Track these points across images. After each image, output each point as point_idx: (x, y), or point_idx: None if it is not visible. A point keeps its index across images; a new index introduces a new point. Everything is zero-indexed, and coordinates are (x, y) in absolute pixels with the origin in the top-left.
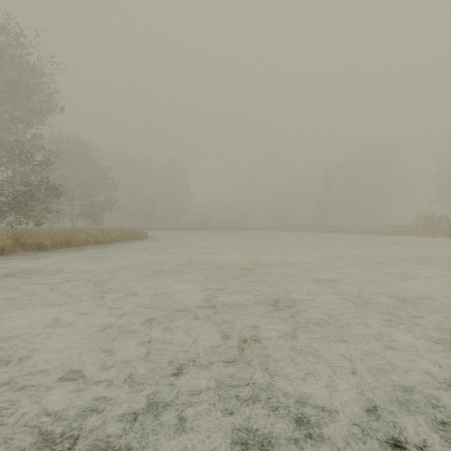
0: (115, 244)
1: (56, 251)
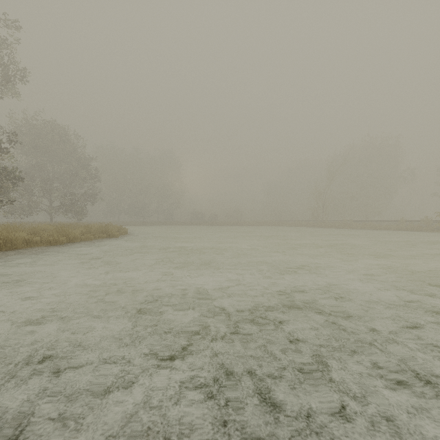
0: (70, 246)
1: None
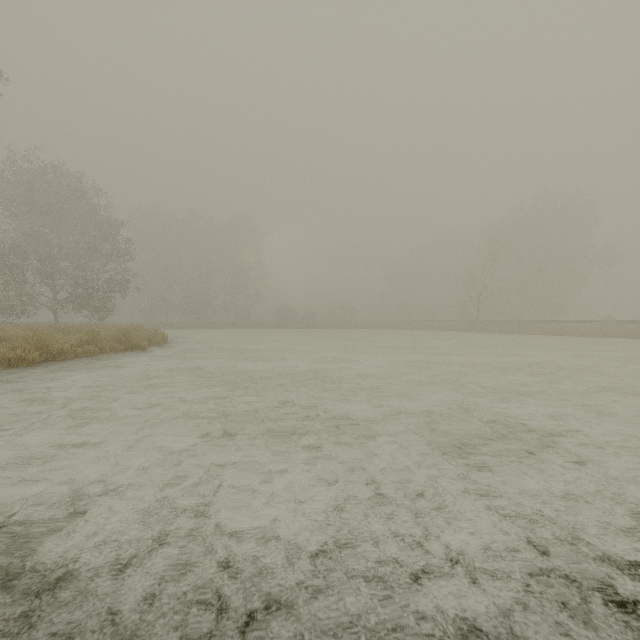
0: (43, 369)
1: None
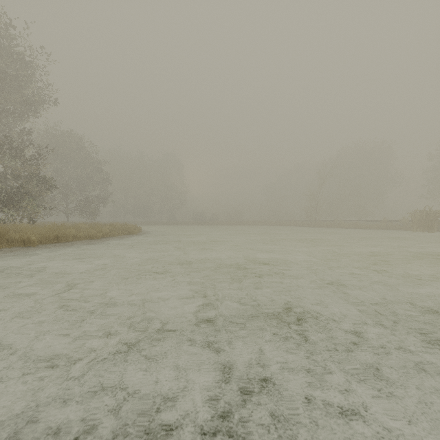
0: (106, 240)
1: (43, 248)
